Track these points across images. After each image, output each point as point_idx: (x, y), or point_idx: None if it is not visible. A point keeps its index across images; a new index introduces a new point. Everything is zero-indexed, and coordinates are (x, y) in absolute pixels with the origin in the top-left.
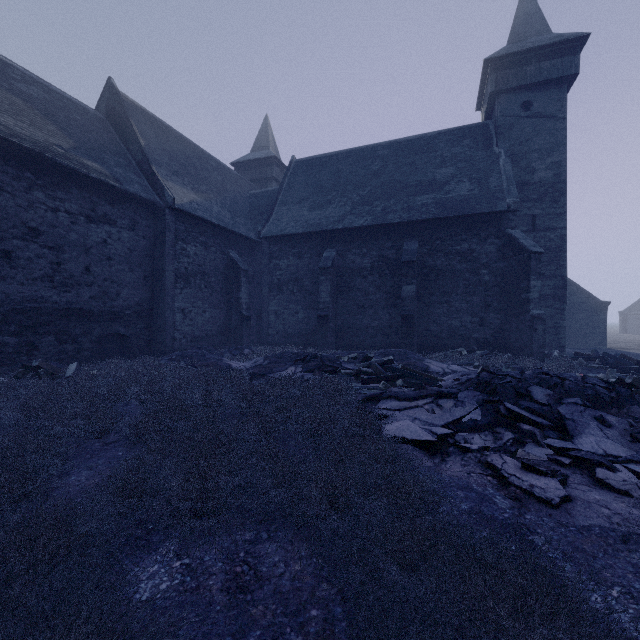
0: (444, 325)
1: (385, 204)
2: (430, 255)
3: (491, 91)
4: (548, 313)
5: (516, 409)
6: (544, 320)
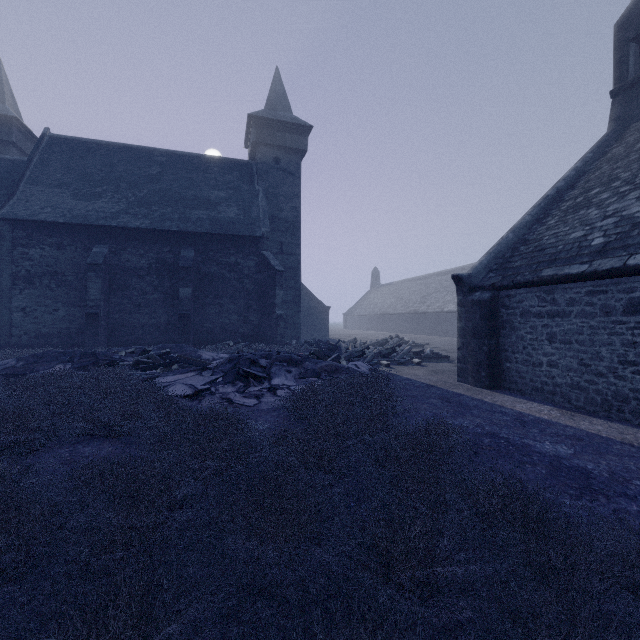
0: (217, 323)
1: (163, 211)
2: (205, 263)
3: (253, 140)
4: (290, 314)
5: (248, 370)
6: (285, 318)
